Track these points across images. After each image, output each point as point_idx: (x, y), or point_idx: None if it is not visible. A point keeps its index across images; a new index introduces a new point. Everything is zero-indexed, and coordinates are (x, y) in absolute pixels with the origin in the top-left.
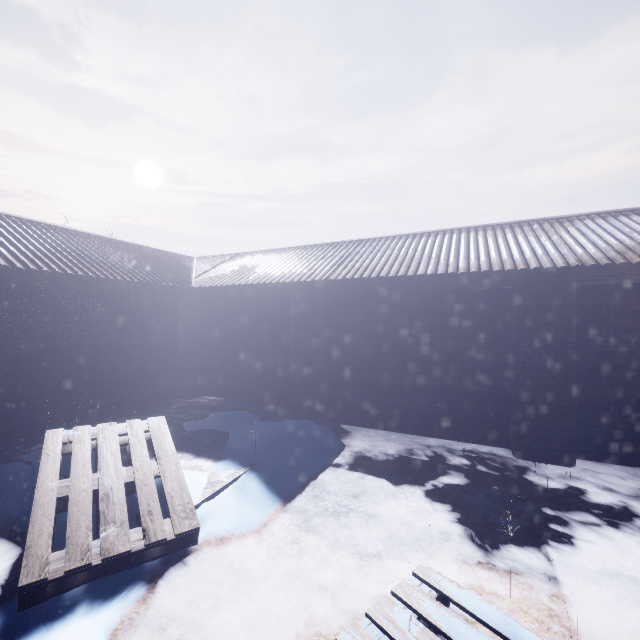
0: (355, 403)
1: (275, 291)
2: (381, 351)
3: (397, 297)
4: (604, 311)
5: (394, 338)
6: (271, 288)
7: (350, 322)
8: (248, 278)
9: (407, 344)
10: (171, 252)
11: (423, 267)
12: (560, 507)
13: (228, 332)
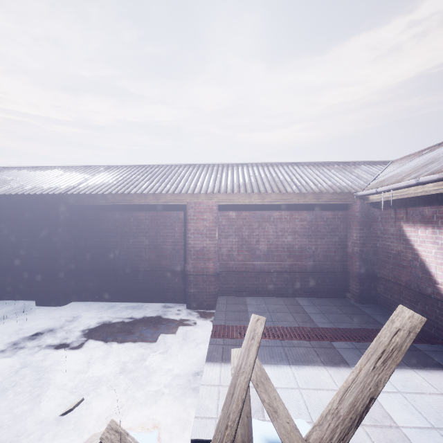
0: None
1: None
2: None
3: None
4: (88, 219)
5: None
6: None
7: None
8: None
9: None
10: None
11: None
12: None
13: None
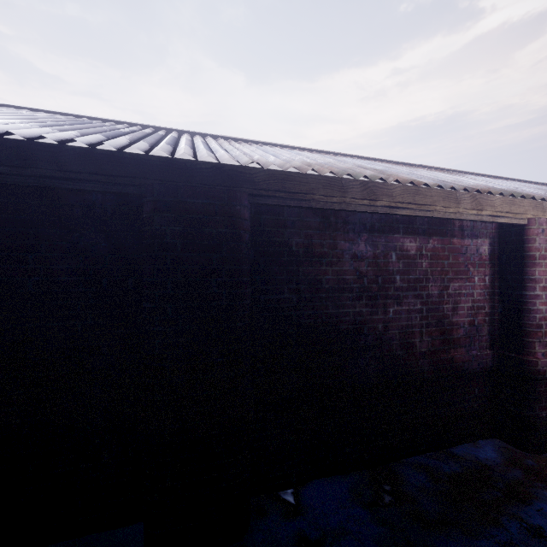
0: None
1: None
2: None
3: None
4: (286, 254)
5: None
6: None
7: None
8: None
9: None
10: None
11: None
12: None
13: None
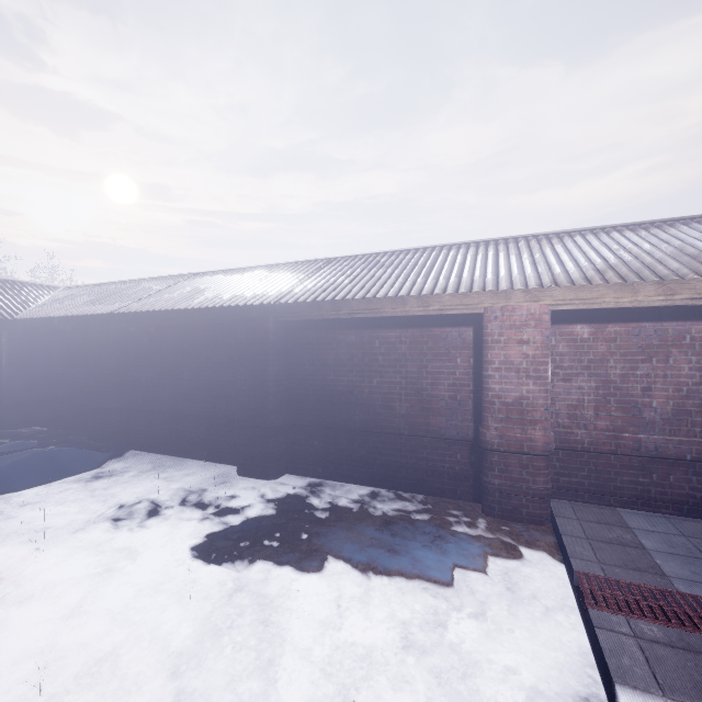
0: (145, 430)
1: (78, 323)
2: (163, 380)
3: (174, 330)
4: (307, 344)
5: (172, 368)
6: (75, 321)
7: (142, 353)
8: (64, 310)
9: (181, 374)
10: (27, 282)
11: (185, 303)
12: (188, 508)
13: (53, 363)
